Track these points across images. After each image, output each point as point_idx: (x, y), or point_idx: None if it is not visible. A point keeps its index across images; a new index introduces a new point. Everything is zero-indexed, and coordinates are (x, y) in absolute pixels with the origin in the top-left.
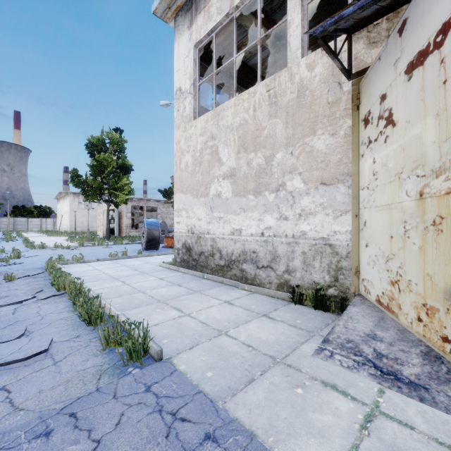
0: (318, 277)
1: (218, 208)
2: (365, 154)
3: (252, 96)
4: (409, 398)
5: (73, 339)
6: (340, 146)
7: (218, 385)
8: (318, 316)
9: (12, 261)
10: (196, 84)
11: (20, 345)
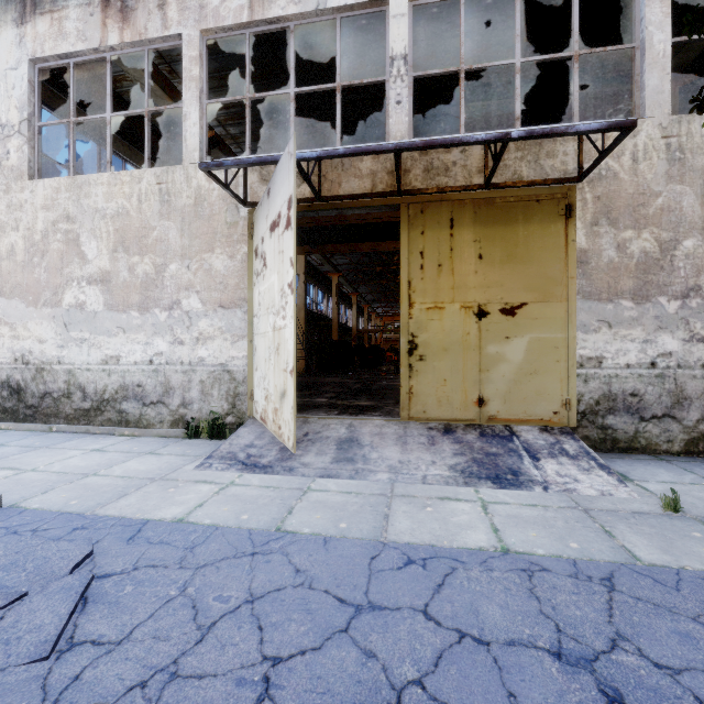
0: (217, 407)
1: (79, 325)
2: (256, 284)
3: (137, 181)
4: (258, 474)
5: None
6: (238, 270)
7: (86, 505)
8: (212, 444)
9: None
10: (35, 122)
11: None
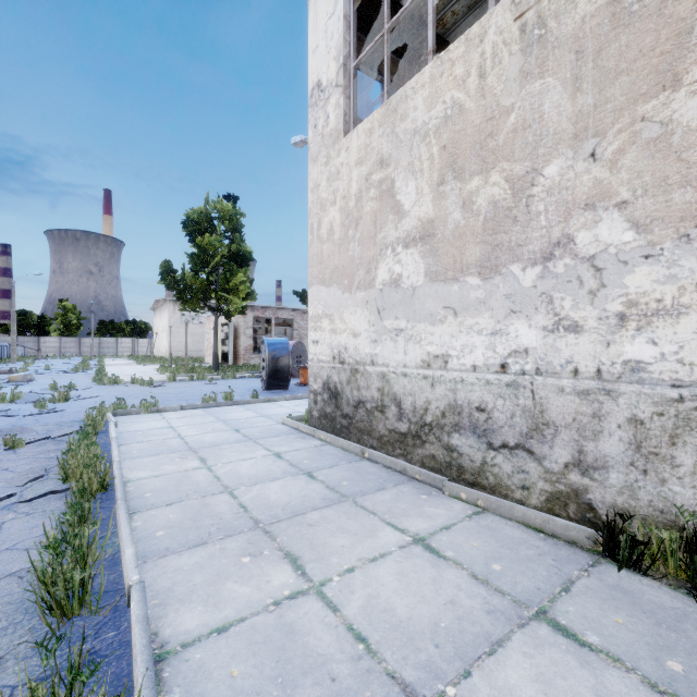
0: (692, 496)
1: (393, 310)
2: None
3: (476, 43)
4: None
5: None
6: None
7: None
8: None
9: (52, 405)
10: (350, 65)
11: None
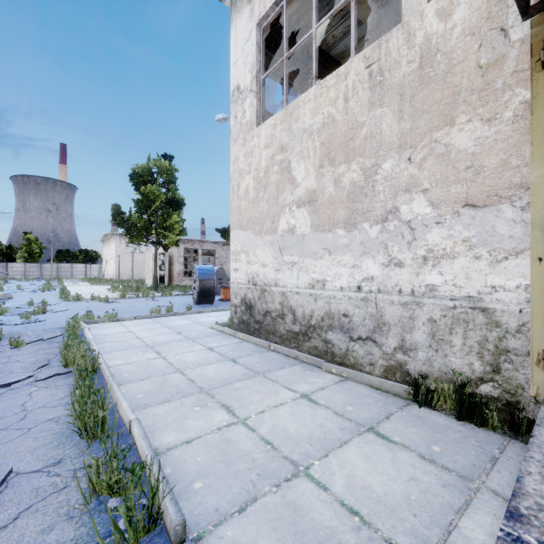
0: (460, 363)
1: (290, 249)
2: None
3: (342, 79)
4: None
5: (49, 468)
6: (505, 138)
7: None
8: (467, 435)
9: (34, 317)
10: (260, 77)
11: None
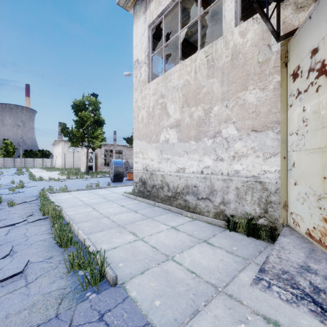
0: (250, 209)
1: (166, 151)
2: (293, 104)
3: (193, 61)
4: None
5: (46, 260)
6: (269, 98)
7: (165, 316)
8: (251, 243)
9: (17, 190)
10: (150, 55)
11: (2, 266)
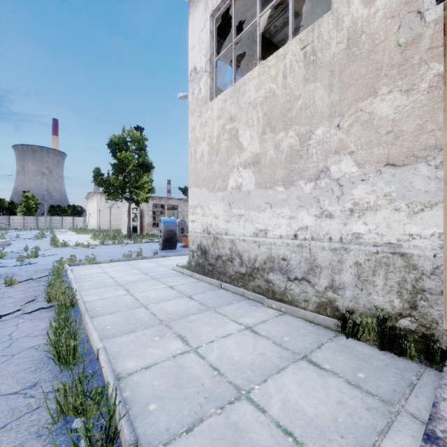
0: (382, 301)
1: (237, 203)
2: None
3: (281, 59)
4: None
5: (26, 390)
6: (421, 106)
7: None
8: (388, 363)
9: (27, 260)
10: (213, 60)
11: None
